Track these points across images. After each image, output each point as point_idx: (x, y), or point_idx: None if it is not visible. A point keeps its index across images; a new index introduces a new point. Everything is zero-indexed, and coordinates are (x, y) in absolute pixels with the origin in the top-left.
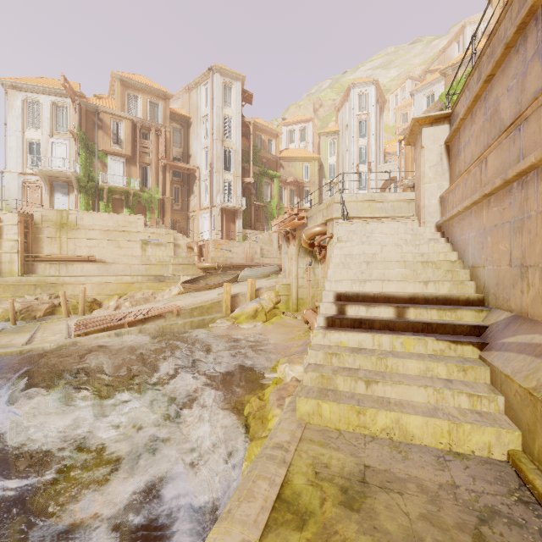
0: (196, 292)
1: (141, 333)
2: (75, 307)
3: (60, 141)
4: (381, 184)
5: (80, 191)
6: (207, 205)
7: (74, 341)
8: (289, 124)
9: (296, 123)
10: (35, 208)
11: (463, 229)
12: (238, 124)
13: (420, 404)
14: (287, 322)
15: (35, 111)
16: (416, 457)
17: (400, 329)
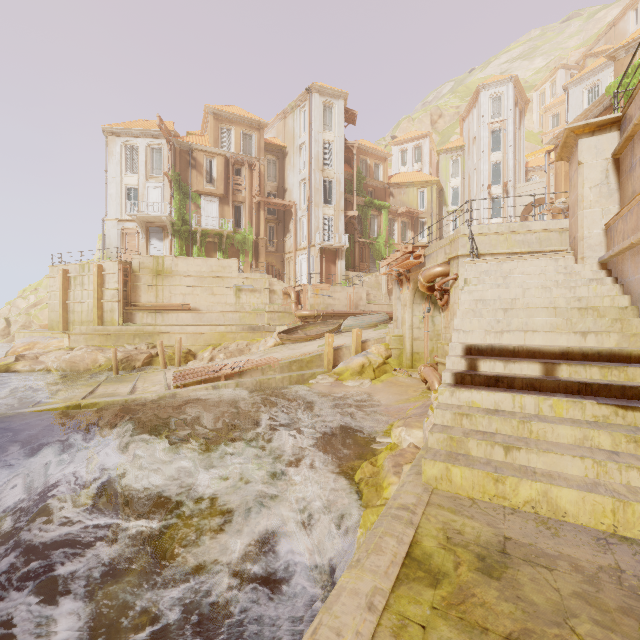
0: (293, 344)
1: (237, 387)
2: (171, 358)
3: (155, 185)
4: (521, 208)
5: (175, 236)
6: (305, 245)
7: (174, 393)
8: (400, 143)
9: (409, 140)
10: (133, 256)
11: (638, 265)
12: (339, 149)
13: (575, 477)
14: (400, 380)
15: (133, 155)
16: (569, 536)
17: (548, 390)
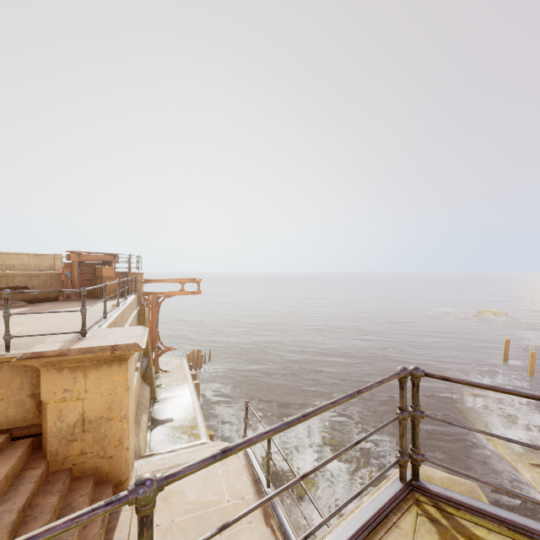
0: None
1: None
2: None
3: None
4: None
5: None
6: None
7: None
8: None
9: None
10: None
11: None
12: None
13: None
14: None
15: None
16: None
17: None
